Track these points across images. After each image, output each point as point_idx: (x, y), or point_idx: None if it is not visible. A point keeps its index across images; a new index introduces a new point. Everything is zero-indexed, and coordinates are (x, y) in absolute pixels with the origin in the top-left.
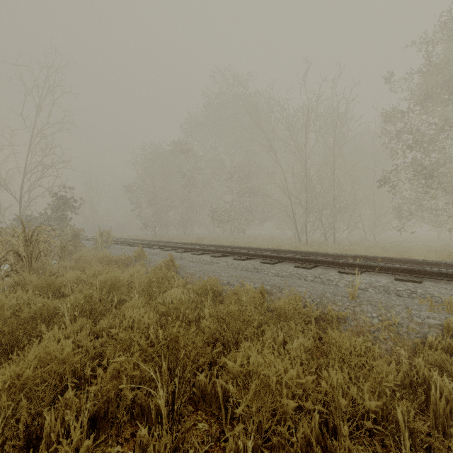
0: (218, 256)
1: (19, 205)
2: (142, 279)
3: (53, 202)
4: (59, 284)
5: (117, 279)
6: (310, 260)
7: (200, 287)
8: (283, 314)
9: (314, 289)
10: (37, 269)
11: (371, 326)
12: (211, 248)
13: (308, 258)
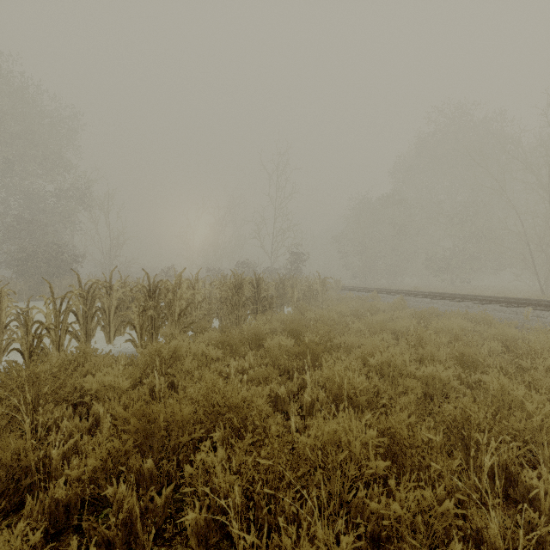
0: (437, 299)
1: (270, 261)
2: (391, 305)
3: (293, 258)
4: (348, 305)
5: (376, 305)
6: (515, 302)
7: (427, 310)
8: (475, 321)
9: (505, 315)
10: (325, 300)
11: (529, 329)
12: (430, 294)
13: (513, 301)
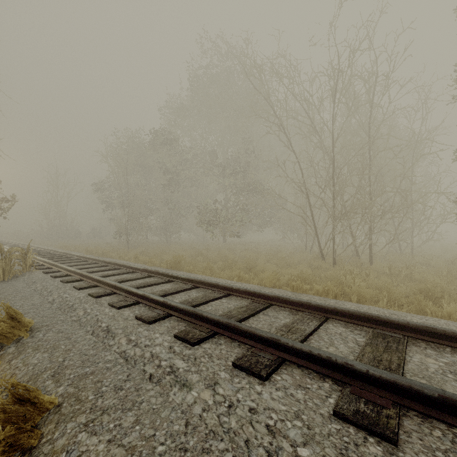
0: (192, 342)
1: None
2: None
3: None
4: None
5: None
6: None
7: None
8: None
9: None
10: None
11: None
12: (180, 306)
13: None
